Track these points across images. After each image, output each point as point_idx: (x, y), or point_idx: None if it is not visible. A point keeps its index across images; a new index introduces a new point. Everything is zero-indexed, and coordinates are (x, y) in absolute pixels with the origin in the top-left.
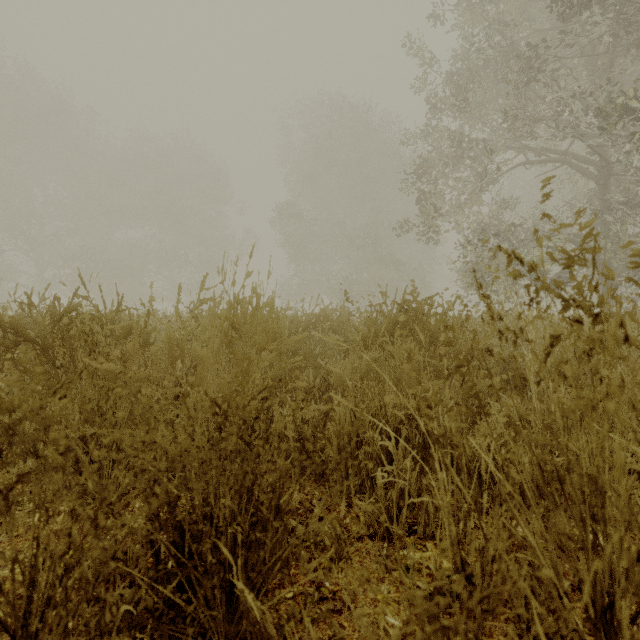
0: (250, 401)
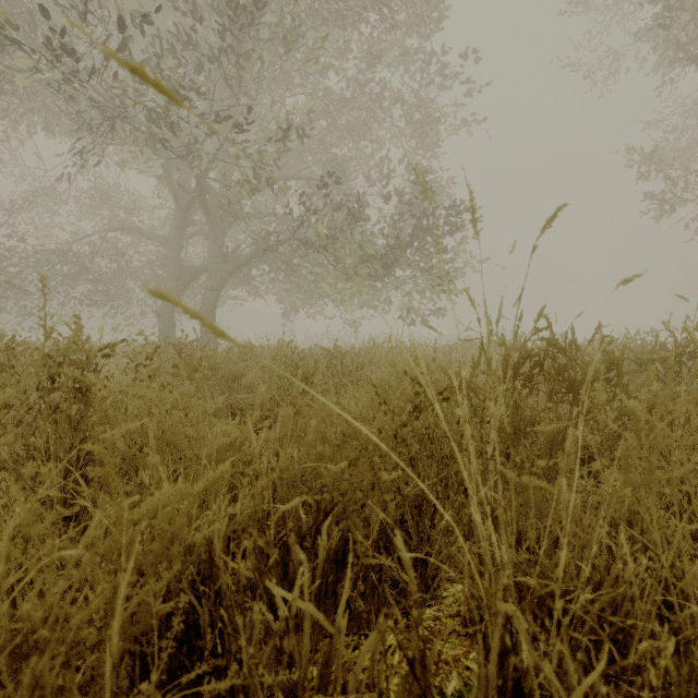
0: None
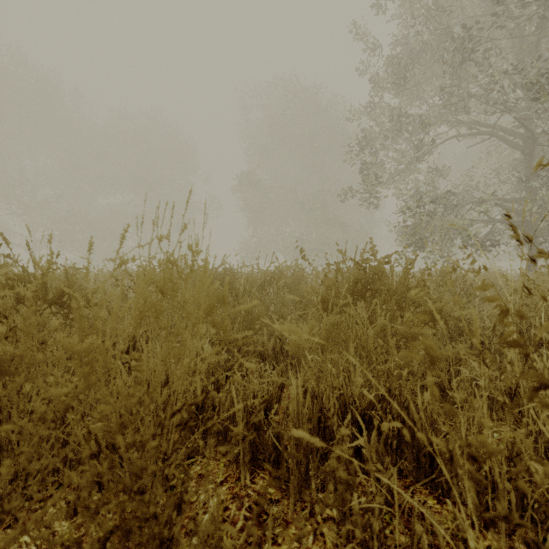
0: (180, 395)
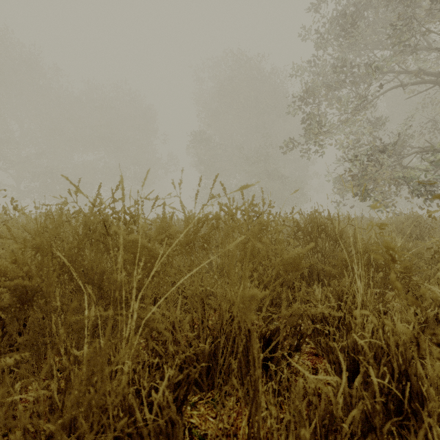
0: None
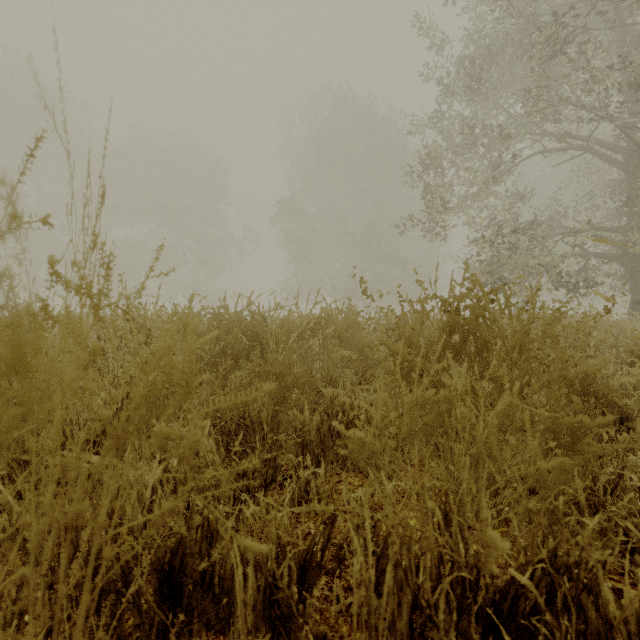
0: None
